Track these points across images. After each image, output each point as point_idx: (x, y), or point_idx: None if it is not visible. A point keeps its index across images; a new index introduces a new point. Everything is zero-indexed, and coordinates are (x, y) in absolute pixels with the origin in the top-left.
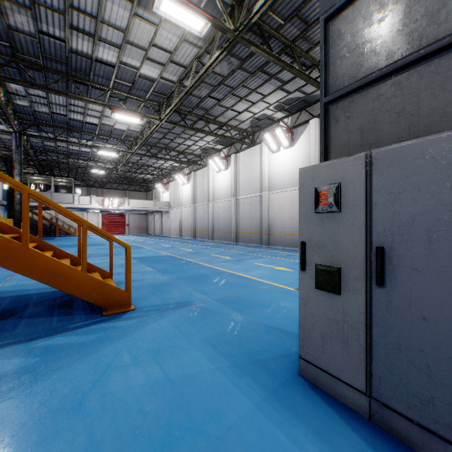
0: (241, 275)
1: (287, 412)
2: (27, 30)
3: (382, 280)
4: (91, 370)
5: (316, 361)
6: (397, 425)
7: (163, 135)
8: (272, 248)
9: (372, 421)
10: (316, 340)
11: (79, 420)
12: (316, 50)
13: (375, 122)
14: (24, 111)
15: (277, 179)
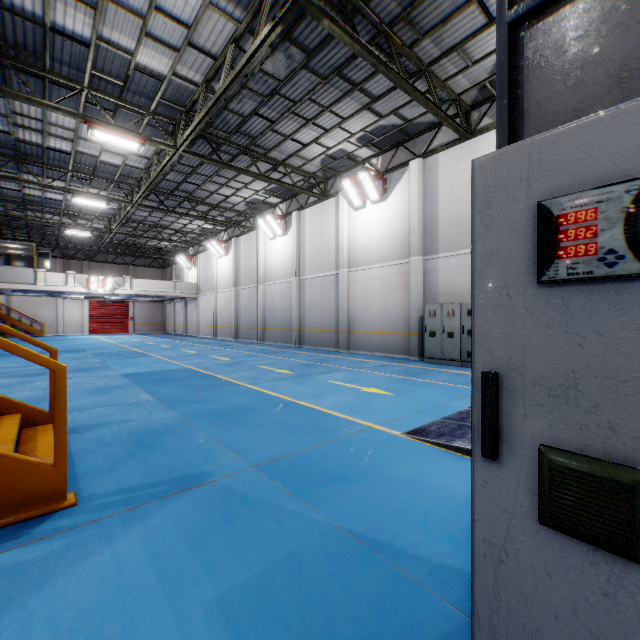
0: (306, 406)
1: None
2: None
3: None
4: None
5: None
6: None
7: (184, 176)
8: (354, 354)
9: None
10: None
11: None
12: (424, 45)
13: None
14: None
15: (362, 249)
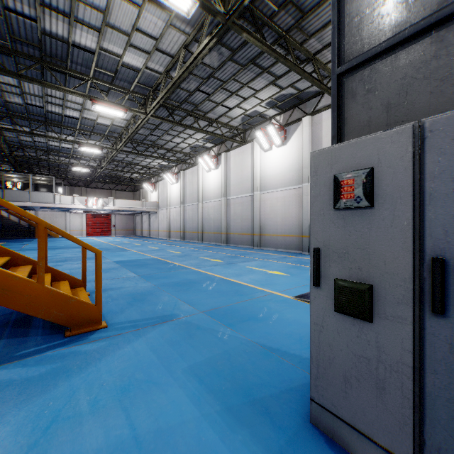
0: (232, 281)
1: None
2: None
3: (443, 306)
4: (29, 425)
5: (335, 408)
6: None
7: (150, 131)
8: (264, 250)
9: None
10: (335, 380)
11: None
12: (310, 42)
13: (407, 93)
14: None
15: (269, 178)
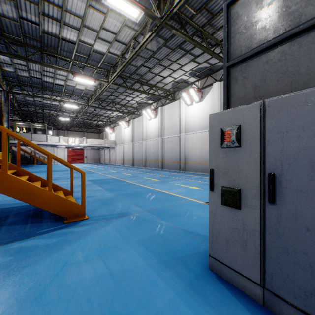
0: (165, 193)
1: (200, 299)
2: (12, 16)
3: (273, 198)
4: (52, 266)
5: (221, 259)
6: (285, 310)
7: (110, 93)
8: (187, 173)
9: (265, 306)
10: (221, 243)
11: (40, 308)
12: (218, 33)
13: (265, 80)
14: (10, 75)
15: (191, 124)
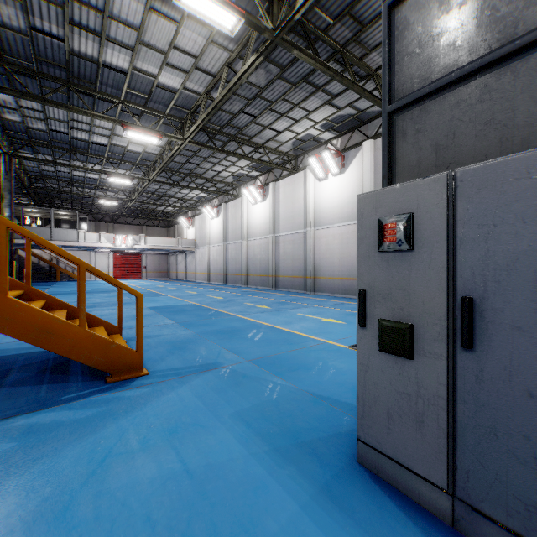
0: (281, 329)
1: (343, 517)
2: (17, 26)
3: (471, 341)
4: (85, 459)
5: (379, 445)
6: (492, 536)
7: (187, 158)
8: (318, 295)
9: (456, 528)
10: (379, 417)
11: (62, 534)
12: (371, 57)
13: (454, 136)
14: (15, 127)
15: (325, 212)
